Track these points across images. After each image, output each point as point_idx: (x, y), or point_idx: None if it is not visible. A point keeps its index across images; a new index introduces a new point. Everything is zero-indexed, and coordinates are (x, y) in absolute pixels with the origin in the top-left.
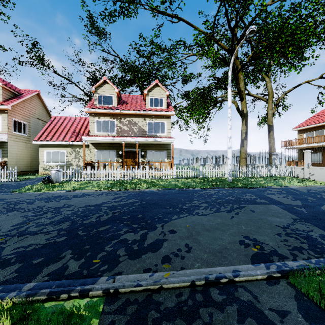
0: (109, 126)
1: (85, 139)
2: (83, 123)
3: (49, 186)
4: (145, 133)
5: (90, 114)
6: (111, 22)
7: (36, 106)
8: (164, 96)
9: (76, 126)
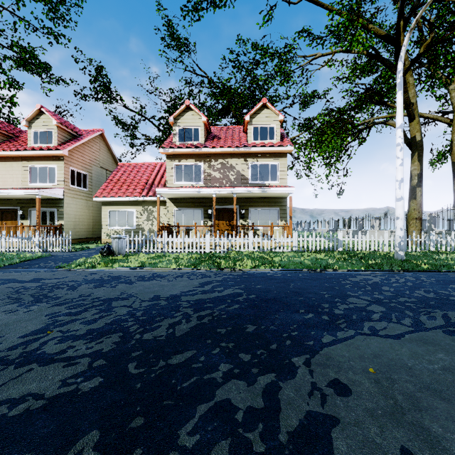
0: (193, 173)
1: (160, 193)
2: (158, 171)
3: (107, 260)
4: (247, 181)
5: (167, 156)
6: (197, 19)
7: (99, 151)
8: (275, 122)
9: (150, 175)
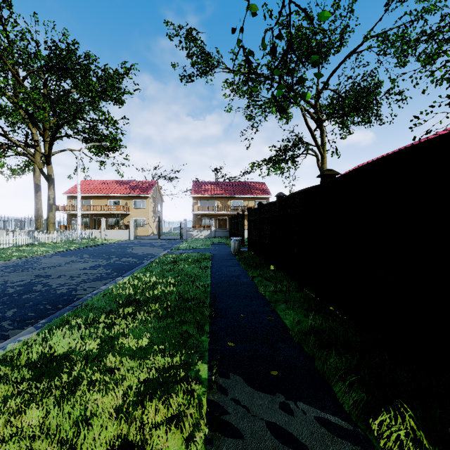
0: None
1: None
2: None
3: None
4: None
5: None
6: None
7: None
8: None
9: None
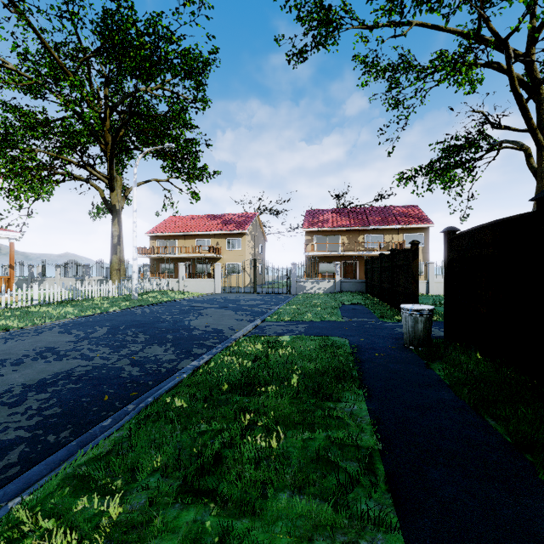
0: None
1: None
2: None
3: None
4: None
5: None
6: None
7: None
8: None
9: None
